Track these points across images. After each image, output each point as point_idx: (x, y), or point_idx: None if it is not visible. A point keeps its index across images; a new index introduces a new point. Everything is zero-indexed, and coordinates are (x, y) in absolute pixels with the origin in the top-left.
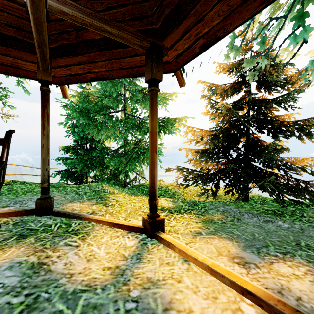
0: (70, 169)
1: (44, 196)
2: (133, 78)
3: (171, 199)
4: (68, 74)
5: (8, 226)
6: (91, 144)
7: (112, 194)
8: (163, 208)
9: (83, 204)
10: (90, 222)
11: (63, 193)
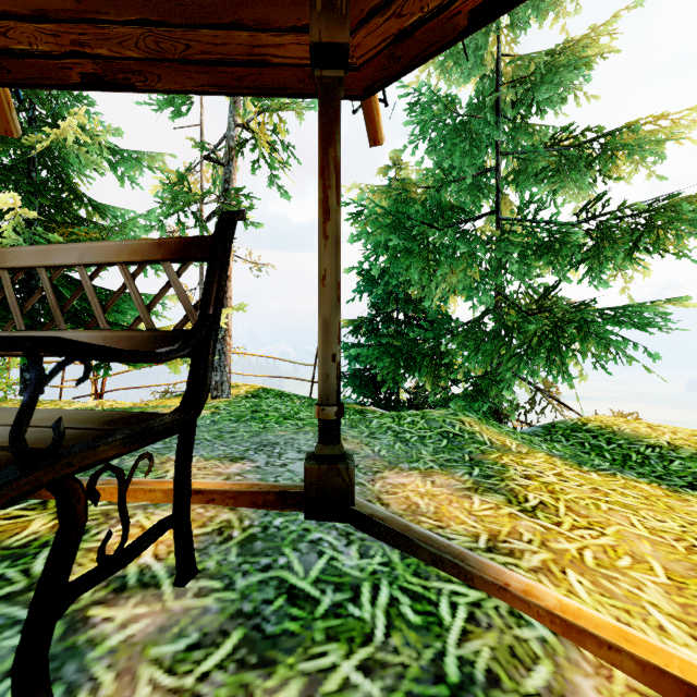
0: (364, 369)
1: (328, 452)
2: (524, 116)
3: None
4: (391, 37)
5: (226, 554)
6: (406, 313)
7: (504, 453)
8: None
9: (435, 486)
10: (520, 617)
11: (363, 431)
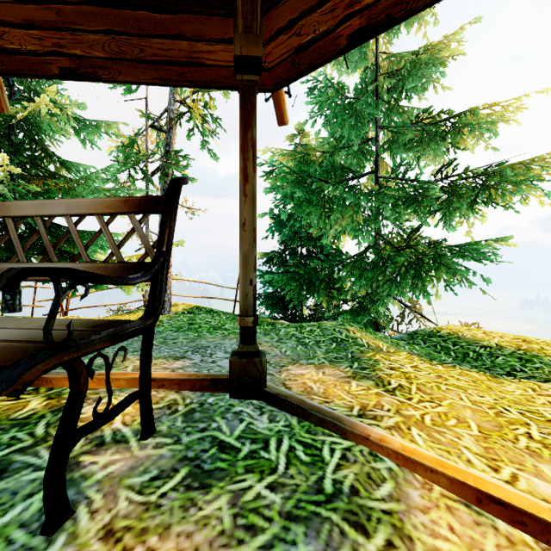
0: (275, 291)
1: (247, 350)
2: (396, 99)
3: None
4: (293, 49)
5: (174, 421)
6: (308, 248)
7: (377, 352)
8: None
9: (325, 375)
10: (376, 456)
11: (273, 337)
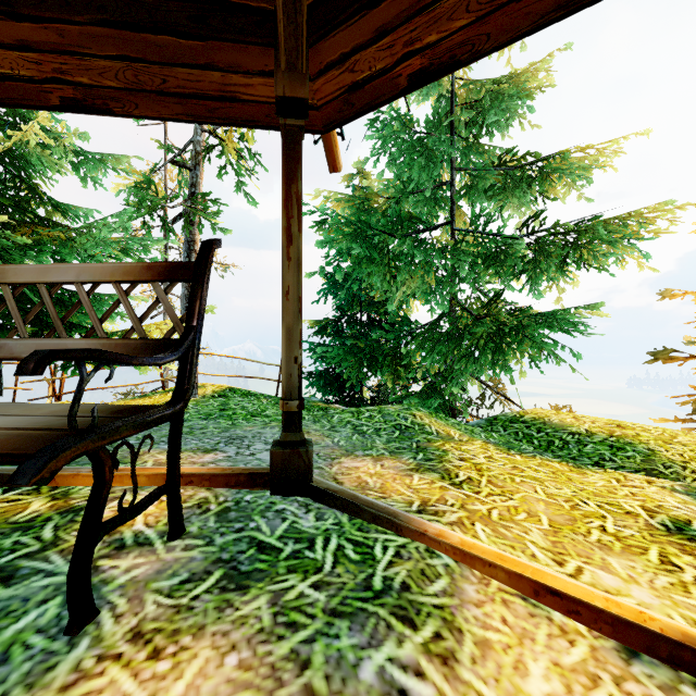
0: (329, 368)
1: (291, 439)
2: (476, 136)
3: (677, 486)
4: (346, 87)
5: (205, 521)
6: (369, 315)
7: (447, 441)
8: (684, 525)
9: (383, 468)
10: (433, 552)
11: (325, 425)
